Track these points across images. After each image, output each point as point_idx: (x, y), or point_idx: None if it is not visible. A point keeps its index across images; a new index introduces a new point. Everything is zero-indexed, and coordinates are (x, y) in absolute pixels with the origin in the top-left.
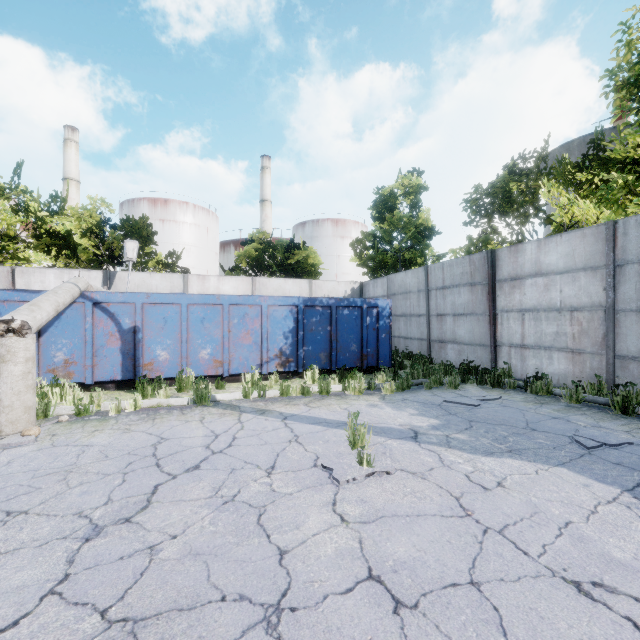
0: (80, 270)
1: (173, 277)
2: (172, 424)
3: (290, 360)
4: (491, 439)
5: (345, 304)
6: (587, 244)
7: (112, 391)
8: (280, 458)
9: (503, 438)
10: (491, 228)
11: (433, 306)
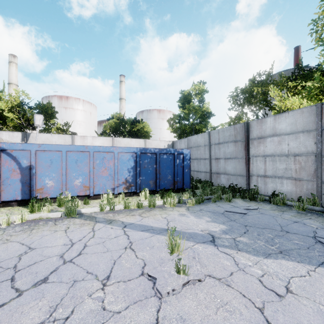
0: (7, 132)
1: (65, 137)
2: (43, 234)
3: (132, 185)
4: (264, 241)
5: (164, 152)
6: (304, 117)
7: (14, 207)
8: (115, 266)
9: (271, 240)
10: (243, 111)
11: (213, 154)
